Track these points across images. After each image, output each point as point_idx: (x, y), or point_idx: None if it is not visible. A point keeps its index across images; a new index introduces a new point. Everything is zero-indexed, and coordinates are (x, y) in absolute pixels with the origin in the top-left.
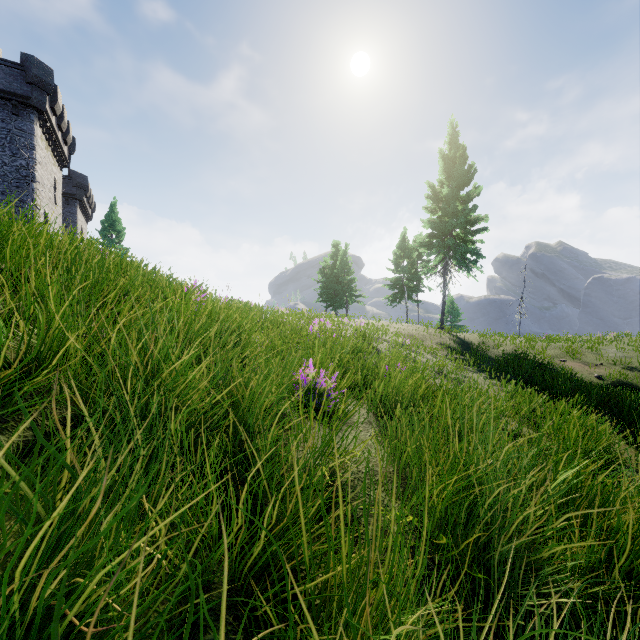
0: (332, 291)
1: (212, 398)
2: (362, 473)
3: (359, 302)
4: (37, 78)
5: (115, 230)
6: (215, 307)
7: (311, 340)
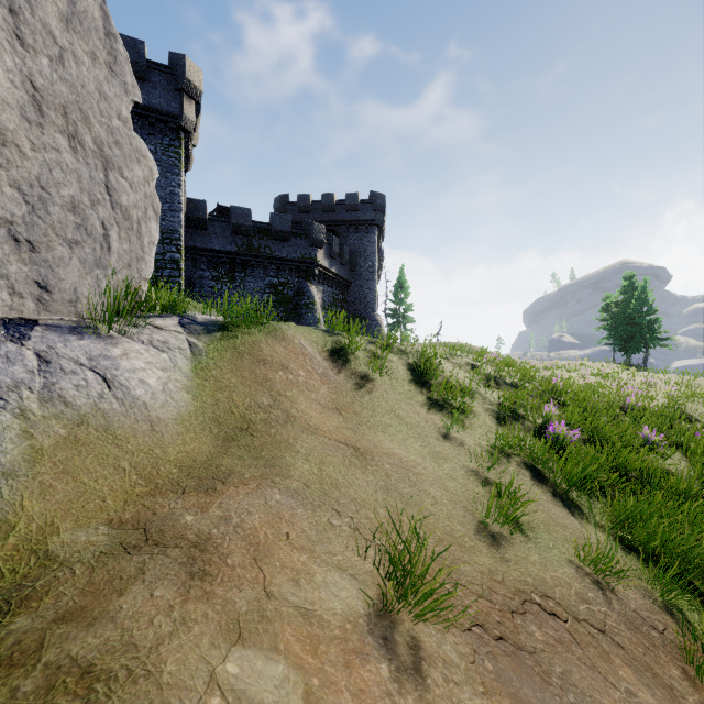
0: (624, 333)
1: (623, 438)
2: (679, 472)
3: (665, 346)
4: (379, 206)
5: (403, 290)
6: (585, 396)
7: (634, 411)
